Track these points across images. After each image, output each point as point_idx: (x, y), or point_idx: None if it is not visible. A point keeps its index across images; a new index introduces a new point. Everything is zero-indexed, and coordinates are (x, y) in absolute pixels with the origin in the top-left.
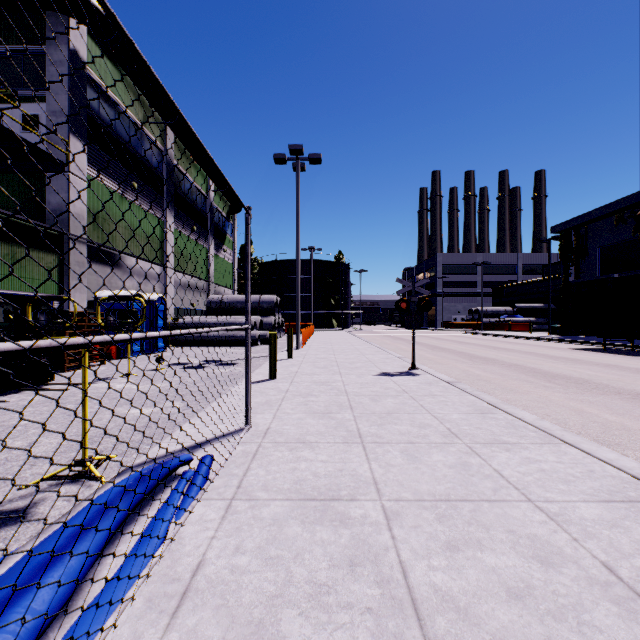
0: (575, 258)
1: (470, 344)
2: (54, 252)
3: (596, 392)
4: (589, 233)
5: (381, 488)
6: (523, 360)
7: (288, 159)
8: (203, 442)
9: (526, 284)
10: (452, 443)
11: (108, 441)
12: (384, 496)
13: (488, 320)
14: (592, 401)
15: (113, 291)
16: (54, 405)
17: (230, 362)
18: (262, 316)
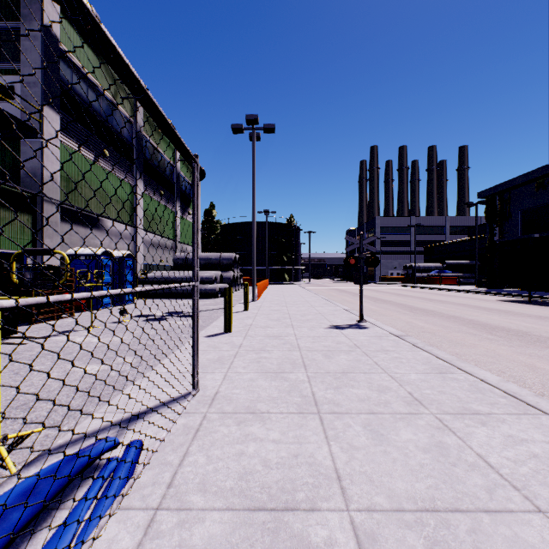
0: (499, 220)
1: (408, 296)
2: (27, 212)
3: (540, 345)
4: (512, 198)
5: (347, 487)
6: (459, 312)
7: (245, 129)
8: (142, 412)
9: (454, 243)
10: (418, 413)
11: (43, 407)
12: (352, 502)
13: (421, 275)
14: (540, 355)
15: (84, 248)
16: (6, 361)
17: (190, 314)
18: (222, 271)
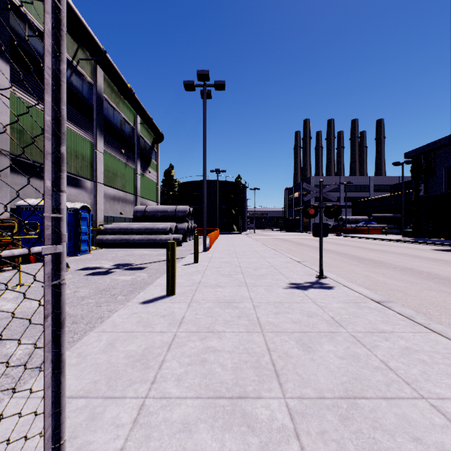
0: (424, 177)
1: (346, 245)
2: None
3: None
4: (436, 157)
5: None
6: (408, 262)
7: (196, 85)
8: None
9: (378, 199)
10: None
11: None
12: None
13: (350, 226)
14: None
15: (35, 200)
16: None
17: (139, 266)
18: (177, 223)
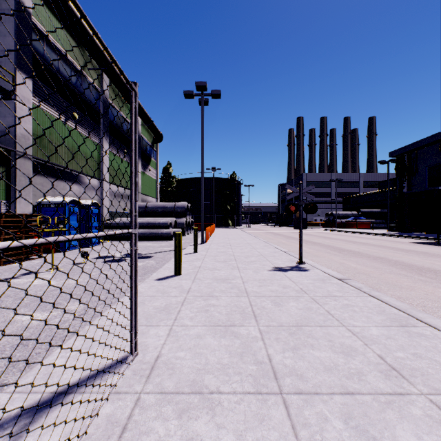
0: (408, 175)
1: (333, 239)
2: (1, 165)
3: None
4: (418, 156)
5: None
6: (382, 253)
7: (195, 94)
8: (61, 392)
9: (367, 195)
10: (406, 394)
11: None
12: None
13: (340, 220)
14: None
15: (54, 197)
16: None
17: (146, 255)
18: (176, 218)
